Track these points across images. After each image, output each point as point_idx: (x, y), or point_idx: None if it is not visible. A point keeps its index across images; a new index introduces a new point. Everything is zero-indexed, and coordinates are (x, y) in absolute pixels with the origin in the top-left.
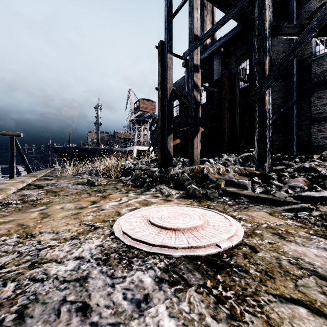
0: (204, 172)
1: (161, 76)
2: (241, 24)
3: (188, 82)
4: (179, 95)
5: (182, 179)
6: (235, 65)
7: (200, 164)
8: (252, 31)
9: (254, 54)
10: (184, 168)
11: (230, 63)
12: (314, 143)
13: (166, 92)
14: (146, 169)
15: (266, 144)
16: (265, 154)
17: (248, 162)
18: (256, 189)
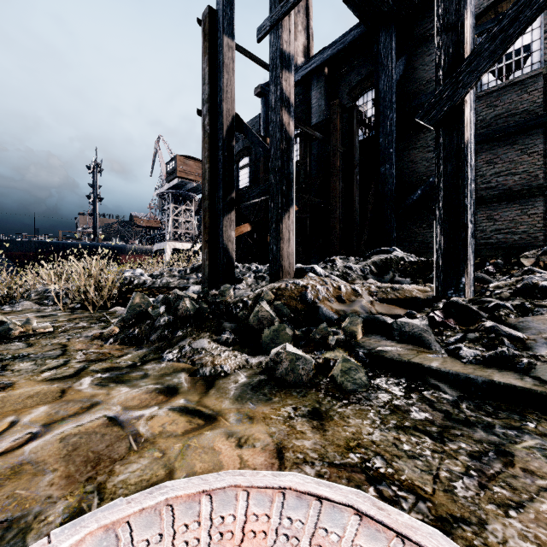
0: (308, 298)
1: (210, 86)
2: (363, 21)
3: (265, 124)
4: (249, 127)
5: (256, 319)
6: (348, 100)
7: (294, 278)
8: (380, 37)
9: (383, 78)
10: (260, 286)
11: (340, 96)
12: (481, 239)
13: (221, 120)
14: (178, 287)
15: (467, 229)
16: (464, 254)
17: (389, 272)
18: (461, 351)
